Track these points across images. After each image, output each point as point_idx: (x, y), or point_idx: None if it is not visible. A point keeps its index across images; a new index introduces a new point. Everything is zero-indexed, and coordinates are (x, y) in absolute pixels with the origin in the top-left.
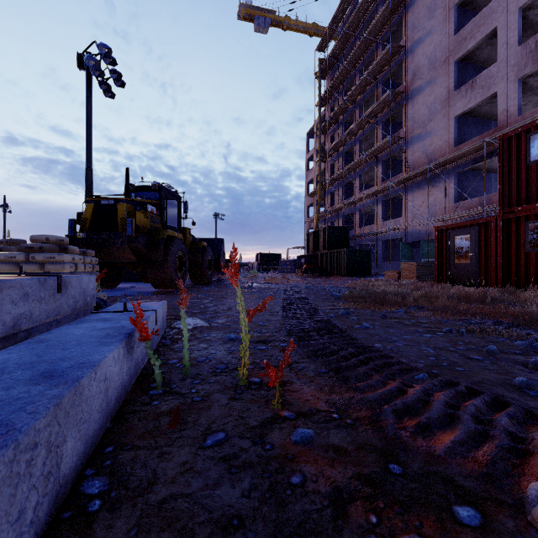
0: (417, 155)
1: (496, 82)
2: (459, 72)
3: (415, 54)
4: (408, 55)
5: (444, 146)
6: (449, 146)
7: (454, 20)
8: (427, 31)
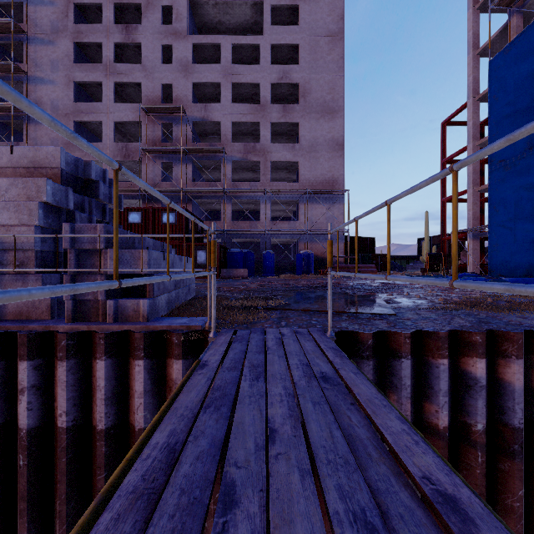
0: None
1: None
2: (76, 129)
3: (38, 88)
4: (30, 82)
5: None
6: None
7: (74, 92)
8: (50, 79)
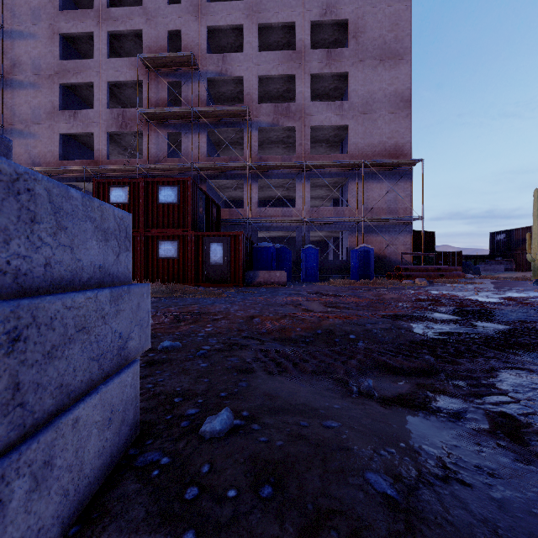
0: (19, 151)
1: (93, 125)
2: (64, 95)
3: (16, 44)
4: (6, 38)
5: (49, 155)
6: (54, 157)
7: (59, 46)
8: (31, 32)
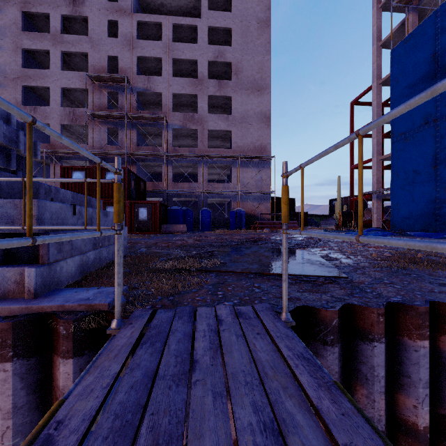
0: None
1: (50, 118)
2: (24, 93)
3: None
4: None
5: None
6: None
7: (22, 58)
8: None
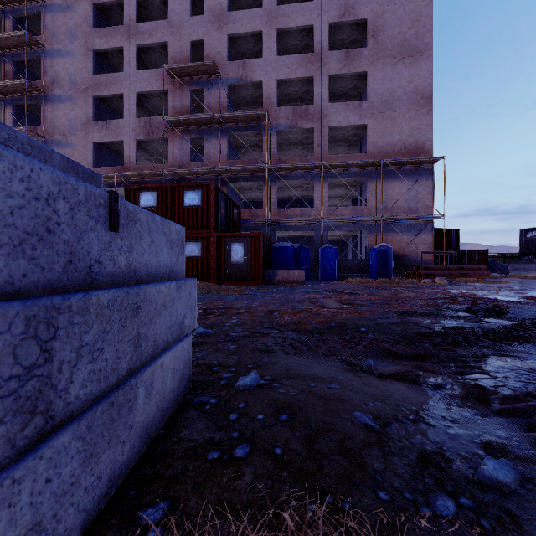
0: None
1: (123, 133)
2: (97, 107)
3: (56, 62)
4: (47, 57)
5: (84, 163)
6: (89, 165)
7: (93, 62)
8: (68, 50)
